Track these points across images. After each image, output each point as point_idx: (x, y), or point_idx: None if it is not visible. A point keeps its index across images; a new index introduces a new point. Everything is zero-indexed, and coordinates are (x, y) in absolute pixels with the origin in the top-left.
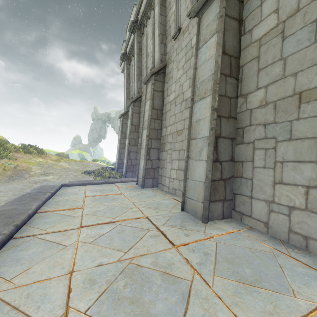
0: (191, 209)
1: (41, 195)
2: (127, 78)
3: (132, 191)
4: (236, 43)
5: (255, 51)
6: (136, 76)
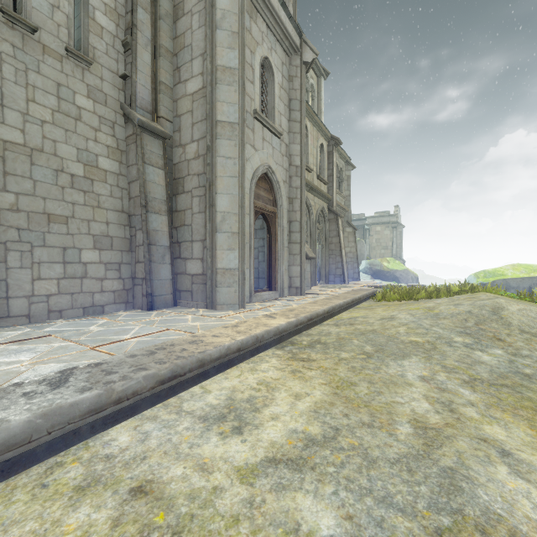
0: None
1: None
2: None
3: None
4: None
5: None
6: None
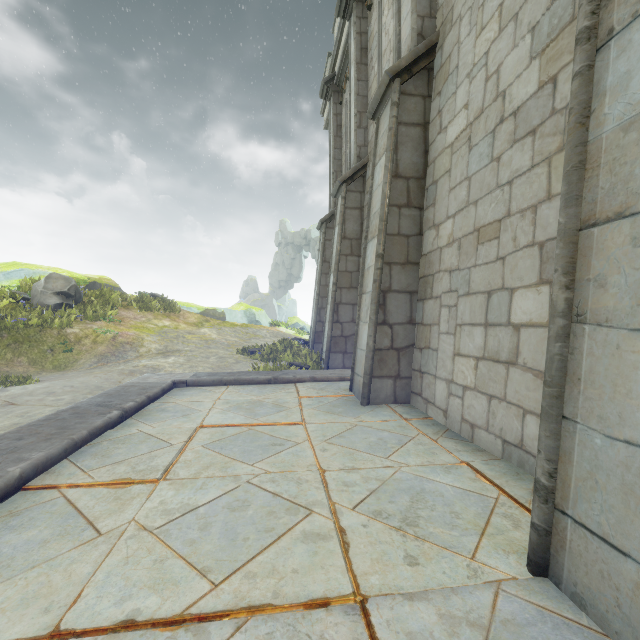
0: (614, 604)
1: (91, 419)
2: (335, 134)
3: (333, 414)
4: None
5: None
6: (354, 118)
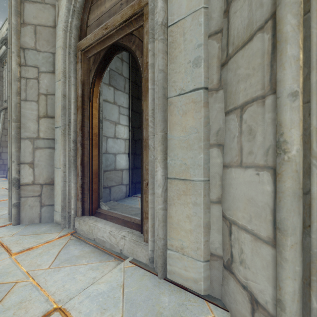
0: None
1: None
2: None
3: None
4: None
5: None
6: None
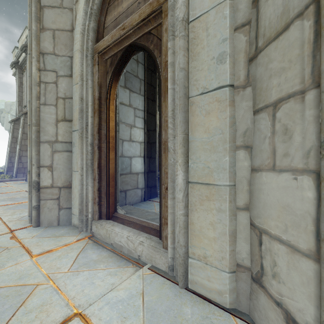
0: None
1: None
2: (19, 86)
3: (20, 184)
4: None
5: None
6: None
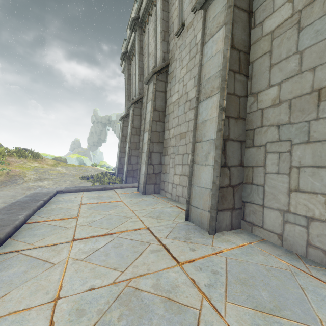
0: (197, 218)
1: (33, 203)
2: (128, 78)
3: (132, 198)
4: (245, 37)
5: (267, 45)
6: (138, 76)
